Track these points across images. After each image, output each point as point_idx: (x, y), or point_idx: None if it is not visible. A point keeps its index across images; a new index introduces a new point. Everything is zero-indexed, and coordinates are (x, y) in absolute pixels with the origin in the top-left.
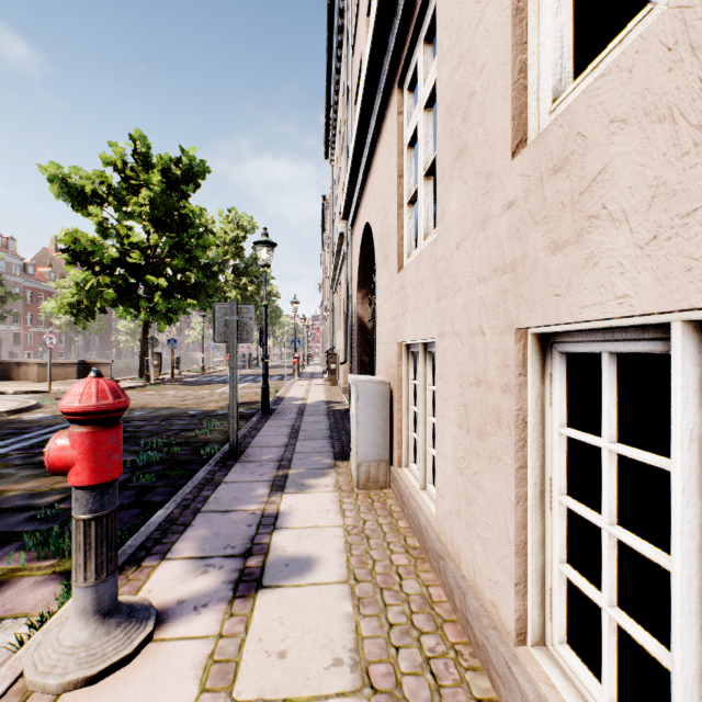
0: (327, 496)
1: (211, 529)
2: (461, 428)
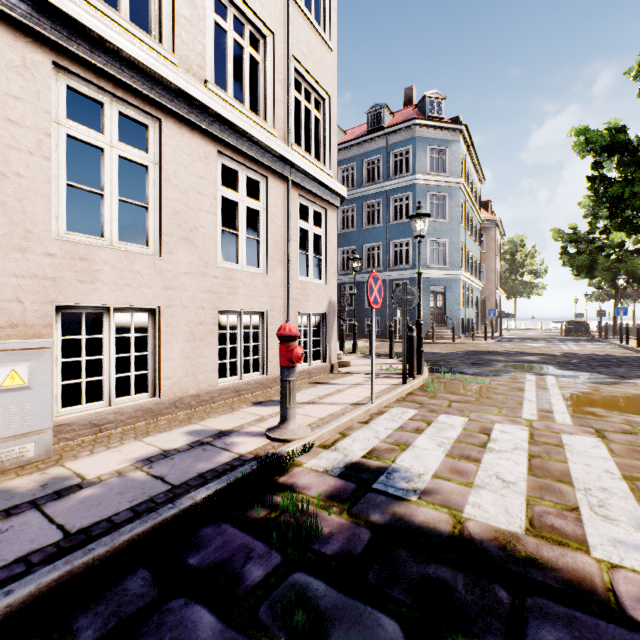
0: (81, 462)
1: (195, 465)
2: (189, 342)
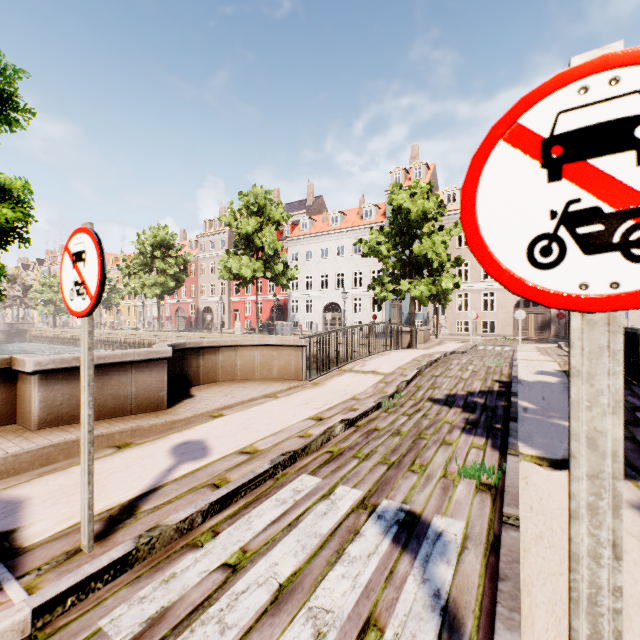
0: None
1: None
2: None
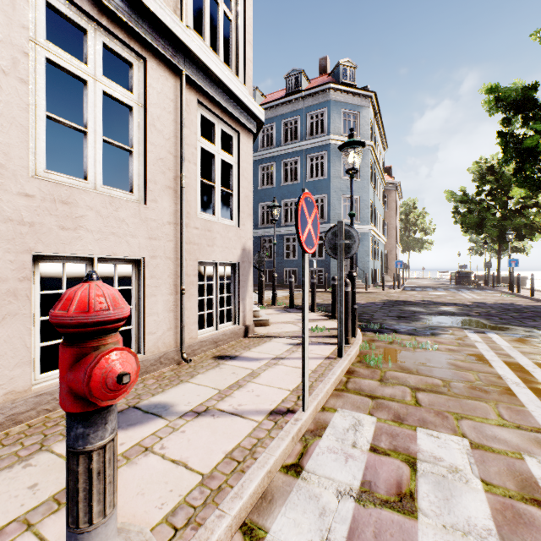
0: None
1: None
2: None
